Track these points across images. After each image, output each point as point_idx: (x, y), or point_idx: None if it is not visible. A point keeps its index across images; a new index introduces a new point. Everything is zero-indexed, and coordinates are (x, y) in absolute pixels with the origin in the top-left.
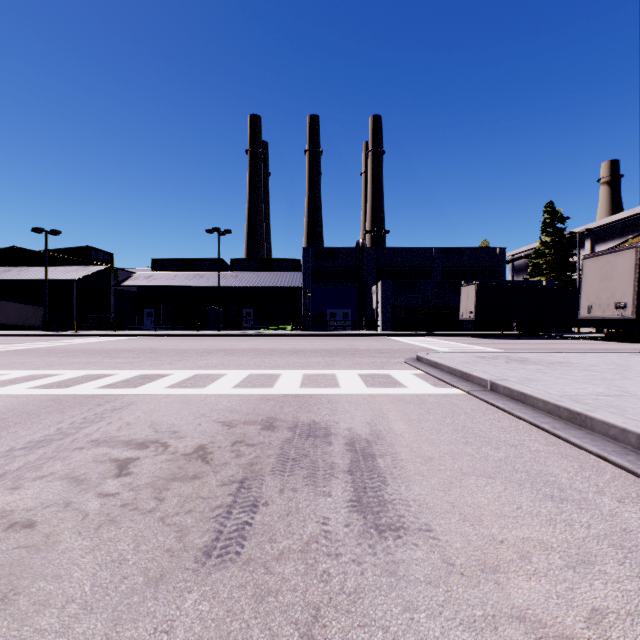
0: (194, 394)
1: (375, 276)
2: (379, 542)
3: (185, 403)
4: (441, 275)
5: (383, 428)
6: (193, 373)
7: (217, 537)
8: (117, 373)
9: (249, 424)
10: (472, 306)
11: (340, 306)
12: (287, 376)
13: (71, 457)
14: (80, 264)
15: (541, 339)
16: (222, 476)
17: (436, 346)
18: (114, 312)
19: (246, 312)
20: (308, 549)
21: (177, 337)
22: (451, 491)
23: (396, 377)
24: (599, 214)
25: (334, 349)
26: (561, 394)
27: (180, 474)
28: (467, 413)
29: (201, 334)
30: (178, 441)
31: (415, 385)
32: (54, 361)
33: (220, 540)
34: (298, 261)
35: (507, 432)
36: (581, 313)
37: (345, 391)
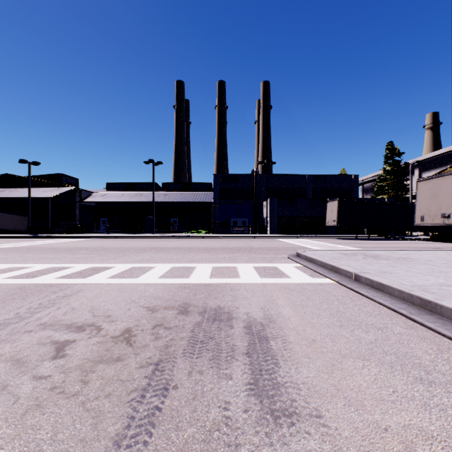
0: (128, 283)
1: (265, 195)
2: (275, 430)
3: (120, 291)
4: (312, 194)
5: (274, 313)
6: (130, 266)
7: (129, 424)
8: (74, 266)
9: (168, 309)
10: (335, 216)
11: (240, 216)
12: (200, 268)
13: (20, 339)
14: (54, 186)
15: (385, 240)
16: (141, 358)
17: (310, 245)
18: (78, 220)
19: (173, 220)
20: (210, 438)
21: (123, 238)
22: (334, 373)
23: (282, 269)
24: (424, 150)
25: (236, 247)
26: (411, 284)
27: (106, 356)
28: (339, 299)
29: (140, 236)
30: (110, 324)
31: (296, 276)
32: (29, 256)
33: (131, 428)
34: (210, 184)
35: (372, 316)
36: (416, 221)
37: (244, 281)
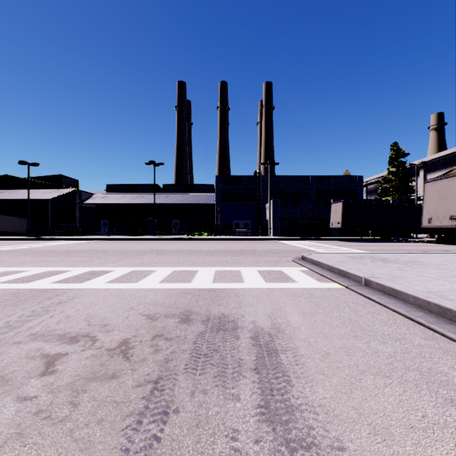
0: (128, 288)
1: (268, 196)
2: None
3: (119, 297)
4: (316, 195)
5: (282, 321)
6: (130, 270)
7: None
8: (71, 270)
9: (169, 317)
10: (339, 218)
11: (242, 218)
12: (203, 272)
13: (7, 352)
14: (54, 187)
15: (390, 242)
16: (138, 375)
17: (314, 248)
18: (78, 222)
19: (174, 222)
20: None
21: (123, 241)
22: (354, 394)
23: (287, 273)
24: (429, 152)
25: (238, 250)
26: (427, 290)
27: (100, 372)
28: (350, 306)
29: (141, 238)
30: (106, 335)
31: (303, 280)
32: (26, 260)
33: None
34: (212, 185)
35: (388, 325)
36: (423, 223)
37: (248, 285)
